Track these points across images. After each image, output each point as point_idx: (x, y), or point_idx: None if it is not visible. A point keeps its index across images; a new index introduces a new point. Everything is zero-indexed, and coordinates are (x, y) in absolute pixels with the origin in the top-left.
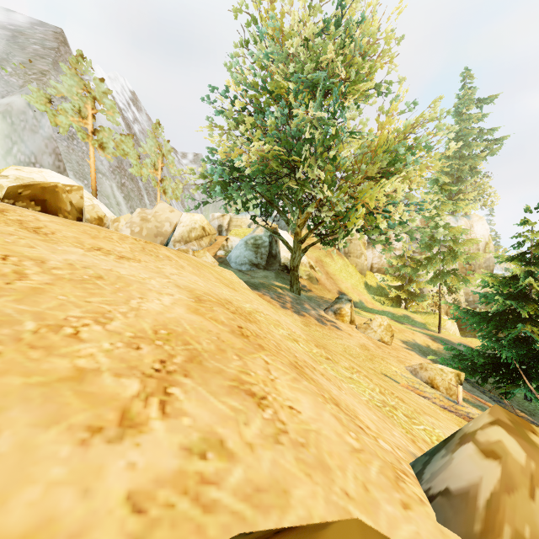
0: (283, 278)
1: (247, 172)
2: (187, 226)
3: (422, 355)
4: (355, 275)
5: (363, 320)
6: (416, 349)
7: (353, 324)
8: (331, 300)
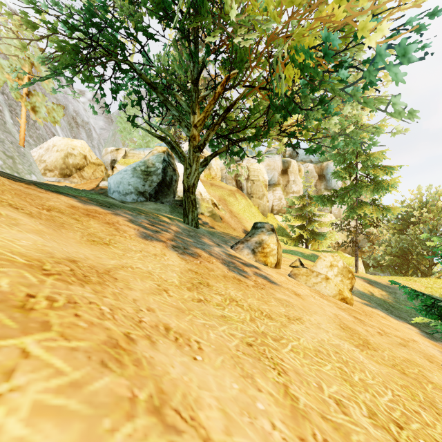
0: (180, 213)
1: None
2: (61, 151)
3: (393, 316)
4: (258, 216)
5: (286, 261)
6: (372, 302)
7: (280, 268)
8: (238, 237)
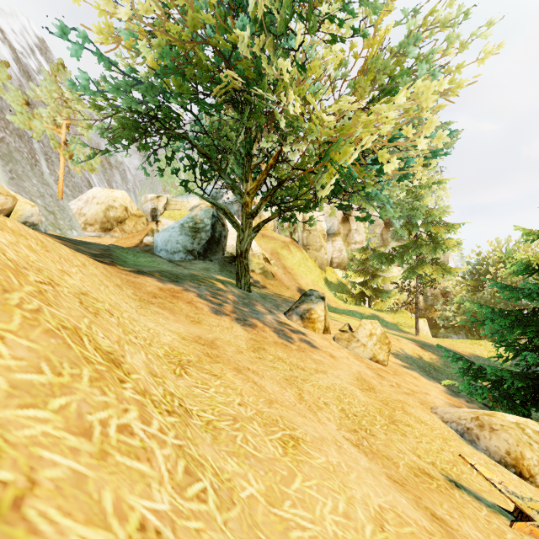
0: (230, 271)
1: (144, 52)
2: (102, 204)
3: (427, 377)
4: (315, 270)
5: (337, 325)
6: (413, 365)
7: (327, 333)
8: (291, 298)
